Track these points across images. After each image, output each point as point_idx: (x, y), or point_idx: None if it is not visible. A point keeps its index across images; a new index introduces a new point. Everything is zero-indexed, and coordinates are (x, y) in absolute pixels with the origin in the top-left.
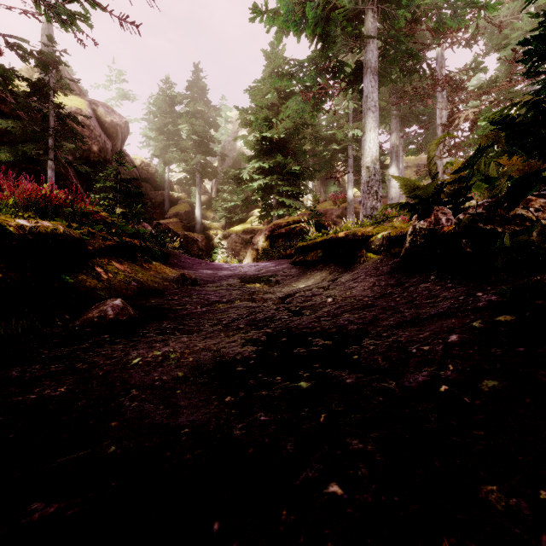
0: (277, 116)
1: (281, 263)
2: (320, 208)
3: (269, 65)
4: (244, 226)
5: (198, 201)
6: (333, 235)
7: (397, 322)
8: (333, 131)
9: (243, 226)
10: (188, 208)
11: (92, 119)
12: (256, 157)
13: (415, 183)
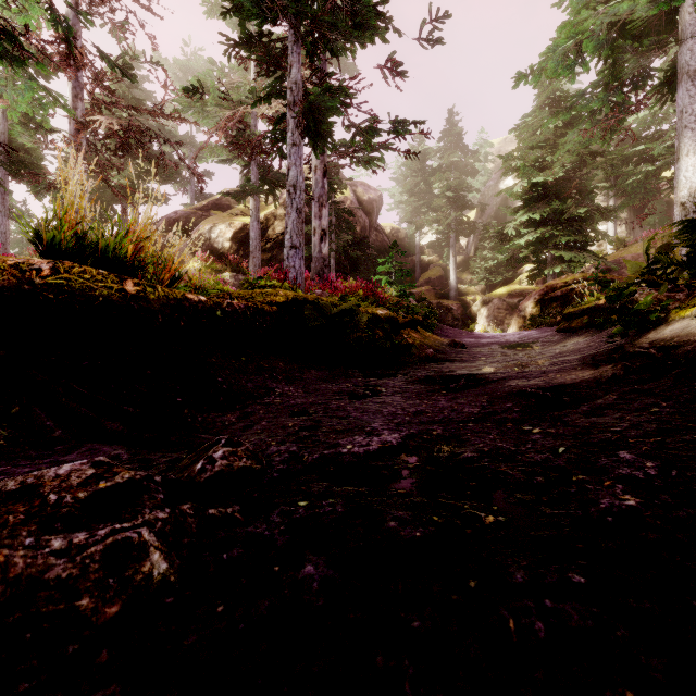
0: (553, 153)
1: (546, 330)
2: (625, 254)
3: (541, 95)
4: (509, 288)
5: (452, 264)
6: (598, 302)
7: (577, 355)
8: (645, 145)
9: (508, 288)
10: (440, 273)
11: (355, 202)
12: (524, 207)
13: (641, 266)
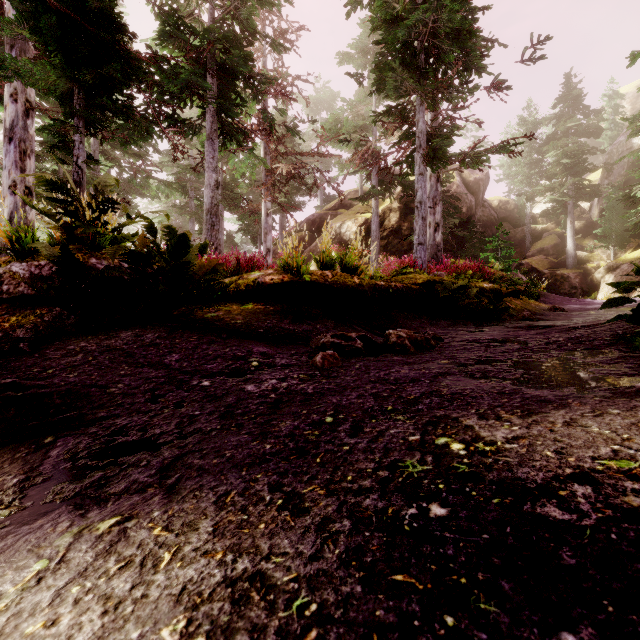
0: None
1: None
2: None
3: None
4: None
5: (569, 231)
6: None
7: None
8: None
9: None
10: (555, 241)
11: (461, 186)
12: None
13: None
